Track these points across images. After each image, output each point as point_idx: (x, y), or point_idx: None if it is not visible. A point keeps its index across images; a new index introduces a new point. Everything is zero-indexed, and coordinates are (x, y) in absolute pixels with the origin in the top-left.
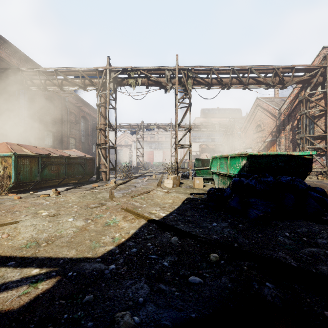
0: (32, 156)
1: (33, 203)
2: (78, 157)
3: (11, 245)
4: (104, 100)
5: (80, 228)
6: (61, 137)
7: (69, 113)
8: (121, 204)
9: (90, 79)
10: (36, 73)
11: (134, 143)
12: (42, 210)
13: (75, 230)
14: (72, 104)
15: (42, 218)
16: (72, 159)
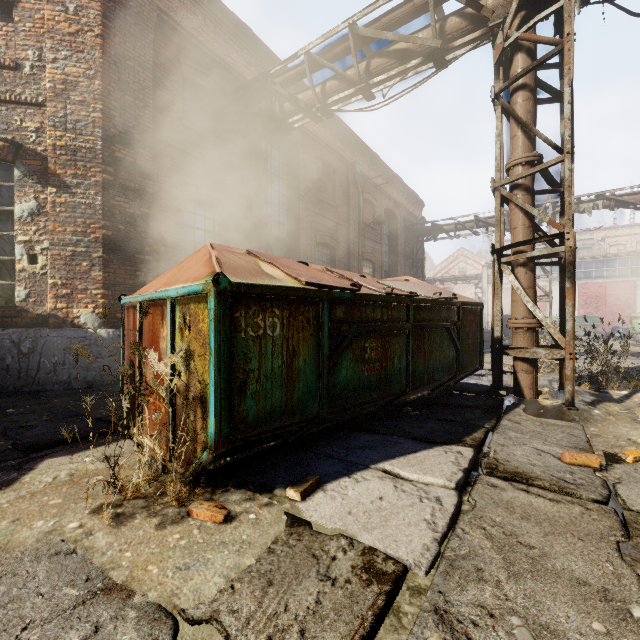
0: (293, 293)
1: None
2: (442, 301)
3: None
4: (530, 63)
5: None
6: (347, 258)
7: (362, 203)
8: None
9: None
10: (303, 67)
11: (488, 271)
12: None
13: None
14: (366, 181)
15: None
16: (423, 310)
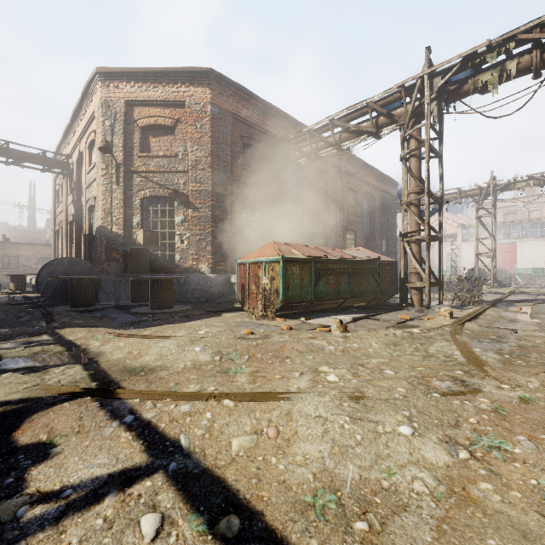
0: (303, 260)
1: (308, 345)
2: (368, 261)
3: (282, 475)
4: (417, 144)
5: (444, 478)
6: (335, 230)
7: (346, 191)
8: (543, 405)
9: (388, 112)
10: (306, 136)
11: (462, 230)
12: (325, 365)
13: (431, 486)
14: (349, 175)
15: (333, 399)
16: (358, 265)
